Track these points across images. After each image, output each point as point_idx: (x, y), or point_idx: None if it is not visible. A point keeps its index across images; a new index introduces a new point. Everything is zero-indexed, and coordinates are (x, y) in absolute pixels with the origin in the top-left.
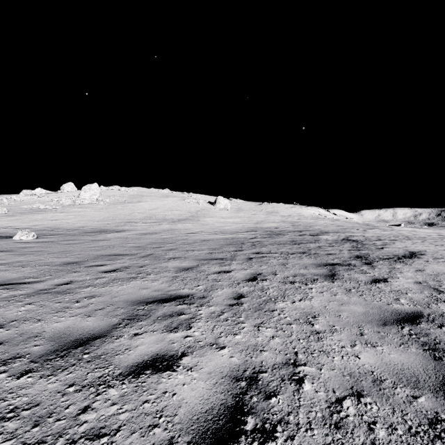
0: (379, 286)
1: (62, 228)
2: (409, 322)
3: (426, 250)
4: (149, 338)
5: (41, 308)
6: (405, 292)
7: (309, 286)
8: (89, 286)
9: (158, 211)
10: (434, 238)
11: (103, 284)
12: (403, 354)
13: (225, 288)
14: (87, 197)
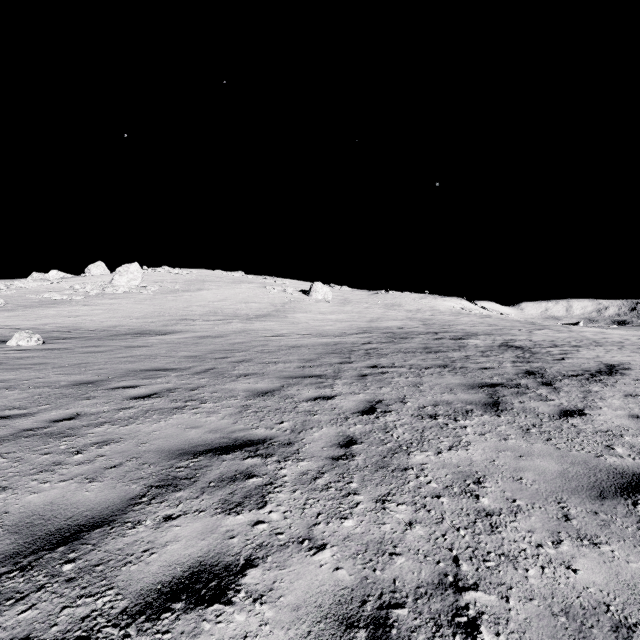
0: (574, 422)
1: (83, 328)
2: None
3: (630, 362)
4: (189, 526)
5: (14, 464)
6: (618, 433)
7: (460, 422)
8: (104, 424)
9: (226, 304)
10: (635, 344)
11: (129, 419)
12: None
13: (325, 427)
14: (124, 282)
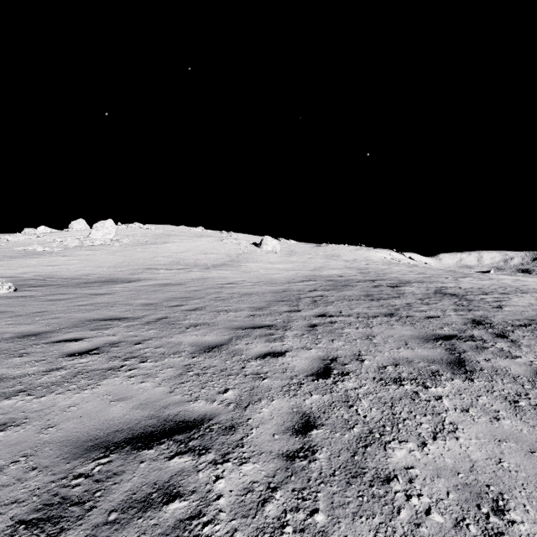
0: None
1: (58, 276)
2: None
3: None
4: None
5: None
6: None
7: (431, 390)
8: (18, 393)
9: (188, 255)
10: None
11: (51, 385)
12: None
13: (276, 399)
14: (100, 236)
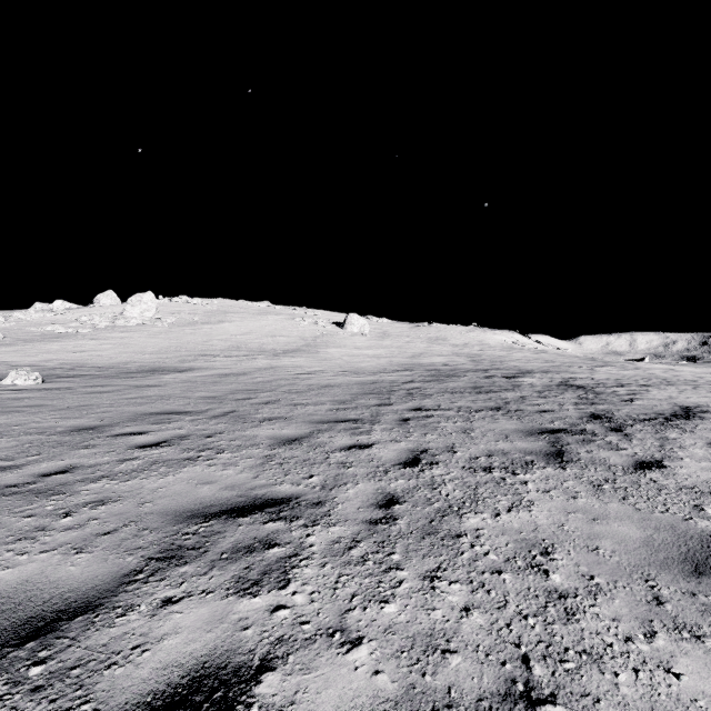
0: (653, 476)
1: (89, 365)
2: None
3: (708, 404)
4: (193, 612)
5: None
6: (707, 490)
7: (519, 476)
8: (102, 478)
9: (251, 337)
10: (710, 383)
11: (131, 472)
12: None
13: (361, 483)
14: (137, 314)
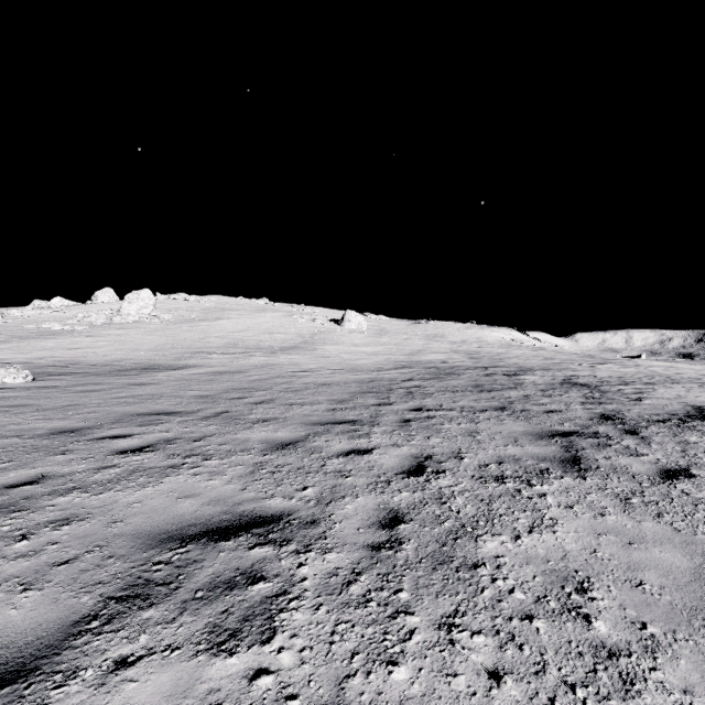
0: (684, 488)
1: (83, 362)
2: None
3: None
4: (151, 680)
5: None
6: None
7: (536, 488)
8: (73, 490)
9: (248, 335)
10: None
11: (107, 483)
12: None
13: (361, 496)
14: (134, 311)
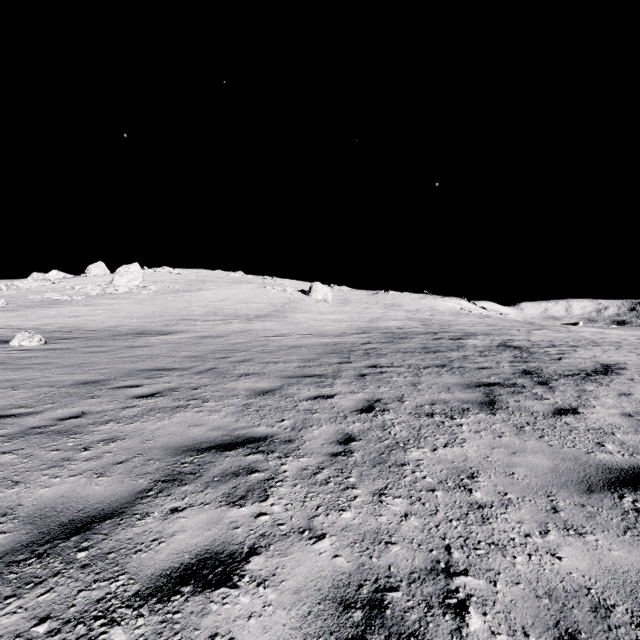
0: (568, 420)
1: (84, 328)
2: (629, 487)
3: (626, 362)
4: (195, 517)
5: (25, 460)
6: (610, 431)
7: (456, 420)
8: (109, 422)
9: (226, 304)
10: (633, 344)
11: (133, 417)
12: (634, 551)
13: (325, 425)
14: (124, 283)
